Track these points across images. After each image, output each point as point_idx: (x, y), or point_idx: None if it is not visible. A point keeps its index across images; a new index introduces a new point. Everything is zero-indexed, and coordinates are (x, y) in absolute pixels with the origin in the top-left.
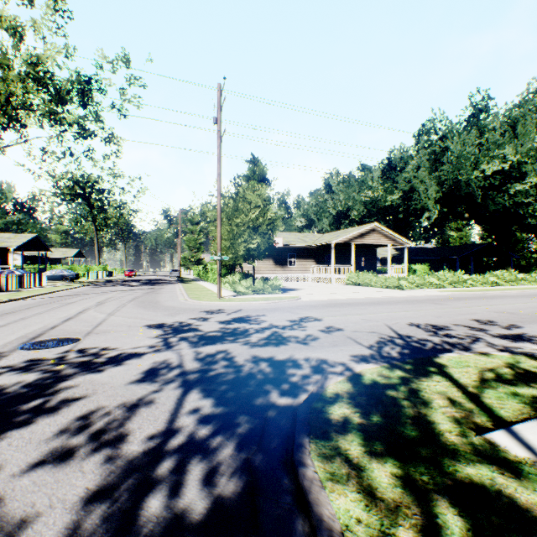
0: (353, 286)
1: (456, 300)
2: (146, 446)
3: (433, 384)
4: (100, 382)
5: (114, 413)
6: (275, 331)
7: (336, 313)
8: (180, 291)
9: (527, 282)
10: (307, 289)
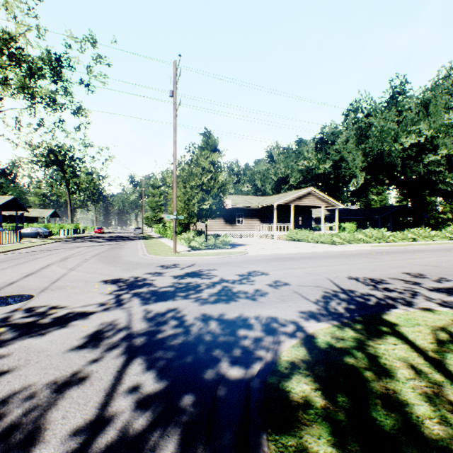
0: (293, 242)
1: (384, 254)
2: (64, 449)
3: (391, 348)
4: (36, 349)
5: (39, 393)
6: (225, 285)
7: (280, 267)
8: (141, 247)
9: (438, 238)
10: (253, 244)
